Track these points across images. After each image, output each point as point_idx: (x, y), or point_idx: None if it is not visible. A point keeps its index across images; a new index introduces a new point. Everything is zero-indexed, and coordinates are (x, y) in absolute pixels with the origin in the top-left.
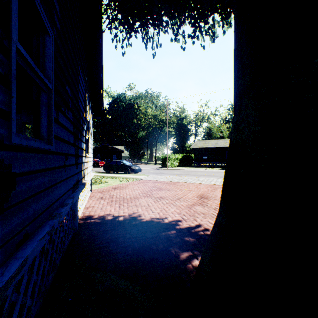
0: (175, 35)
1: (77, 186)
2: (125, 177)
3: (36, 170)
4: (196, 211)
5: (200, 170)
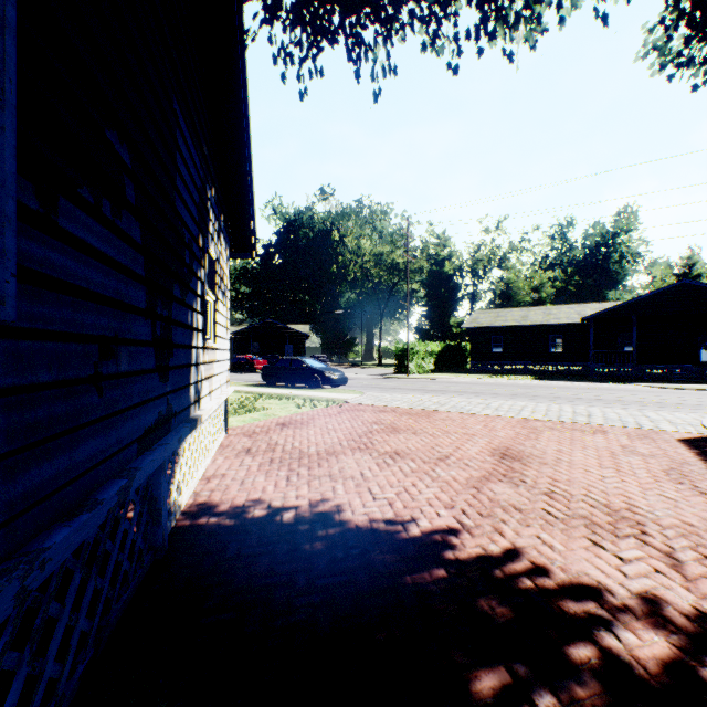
0: (433, 32)
1: (165, 430)
2: (309, 396)
3: None
4: (495, 502)
5: (488, 380)
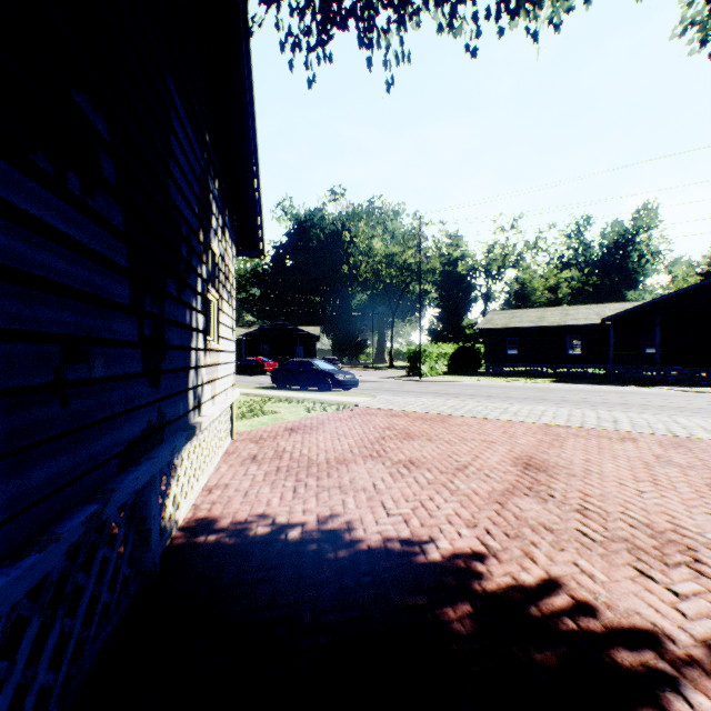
0: (450, 12)
1: (156, 441)
2: (319, 399)
3: None
4: (523, 520)
5: (504, 383)
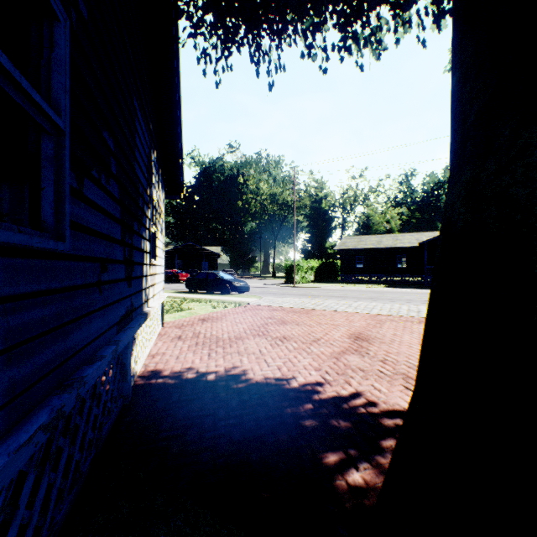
0: (309, 46)
1: (130, 319)
2: (222, 299)
3: (18, 293)
4: (348, 366)
5: (352, 287)
